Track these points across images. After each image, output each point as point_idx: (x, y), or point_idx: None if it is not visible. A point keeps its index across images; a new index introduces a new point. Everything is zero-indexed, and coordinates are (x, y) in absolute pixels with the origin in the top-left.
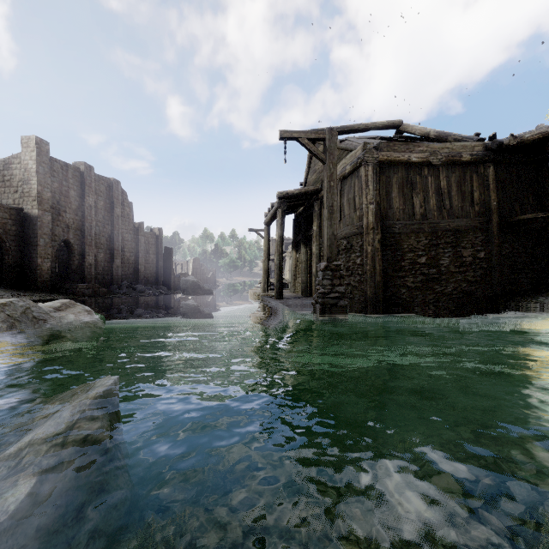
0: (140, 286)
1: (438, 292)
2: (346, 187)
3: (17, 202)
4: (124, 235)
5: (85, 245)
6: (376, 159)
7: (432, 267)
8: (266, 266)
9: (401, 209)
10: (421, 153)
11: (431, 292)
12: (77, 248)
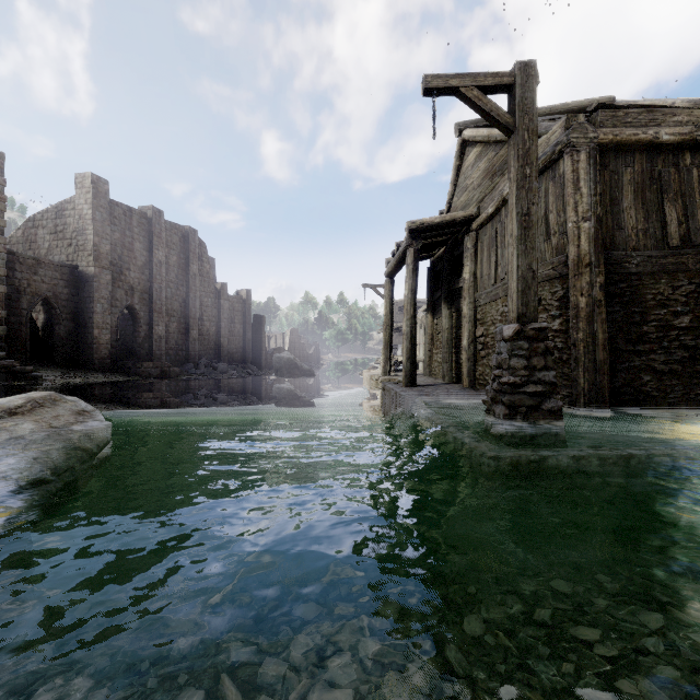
0: (221, 365)
1: None
2: None
3: (71, 258)
4: (203, 299)
5: (153, 312)
6: (592, 140)
7: None
8: (388, 337)
9: (639, 230)
10: (679, 127)
11: None
12: (144, 316)
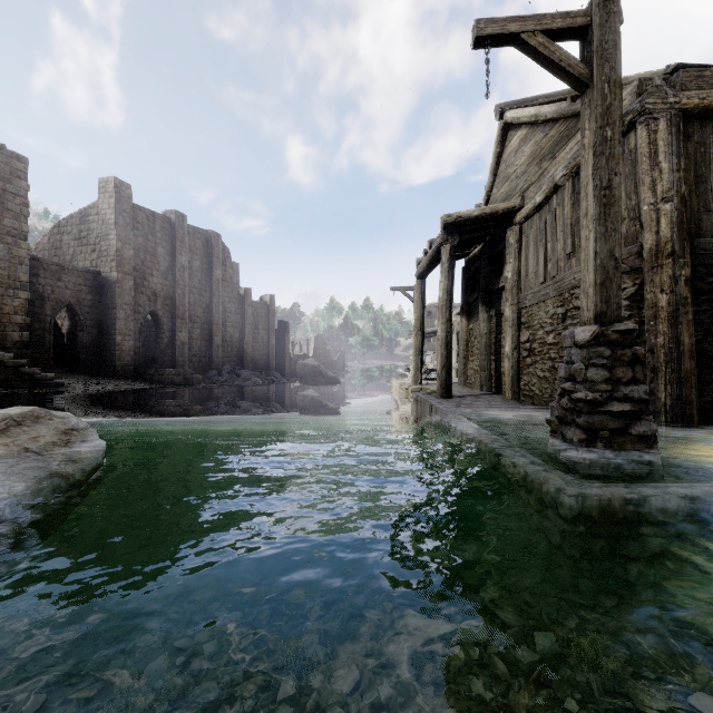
0: (245, 372)
1: None
2: None
3: (95, 263)
4: (226, 305)
5: (176, 318)
6: (672, 106)
7: None
8: (418, 343)
9: None
10: None
11: None
12: (167, 322)
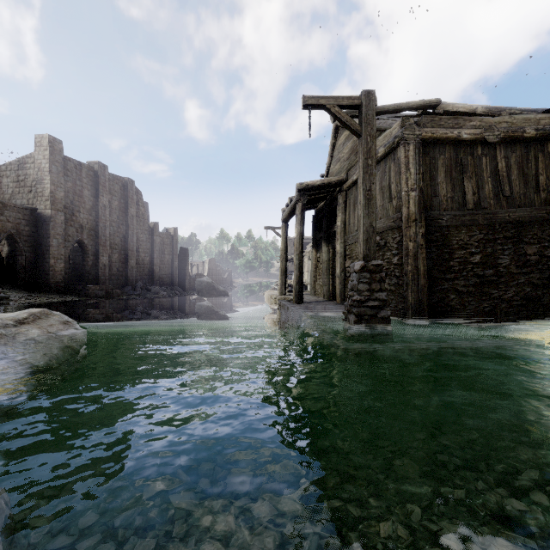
0: (154, 288)
1: (496, 298)
2: (378, 173)
3: (31, 202)
4: (139, 235)
5: (99, 246)
6: (418, 136)
7: (488, 267)
8: (283, 266)
9: (448, 197)
10: (474, 129)
11: (487, 297)
12: (91, 248)
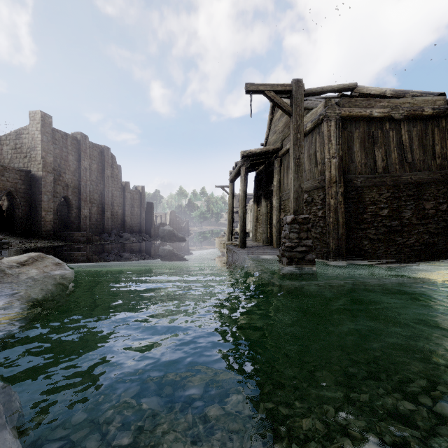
0: (126, 234)
1: (400, 244)
2: (306, 144)
3: (26, 165)
4: (114, 192)
5: (81, 201)
6: (338, 114)
7: (394, 219)
8: (230, 218)
9: (362, 163)
10: (383, 108)
11: (393, 243)
12: (75, 203)
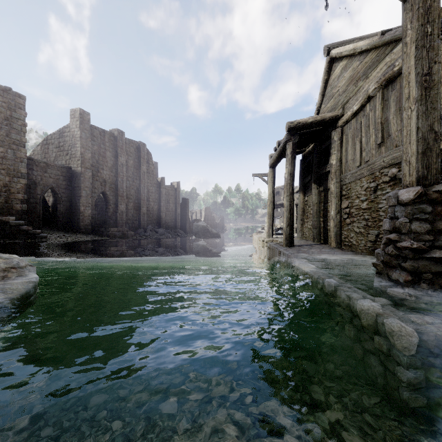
0: (161, 230)
1: None
2: (392, 93)
3: (68, 162)
4: (149, 188)
5: (118, 196)
6: None
7: None
8: (270, 210)
9: None
10: None
11: None
12: (112, 198)
